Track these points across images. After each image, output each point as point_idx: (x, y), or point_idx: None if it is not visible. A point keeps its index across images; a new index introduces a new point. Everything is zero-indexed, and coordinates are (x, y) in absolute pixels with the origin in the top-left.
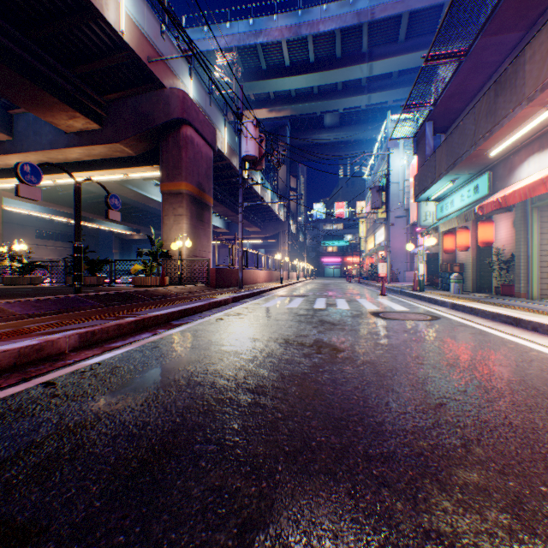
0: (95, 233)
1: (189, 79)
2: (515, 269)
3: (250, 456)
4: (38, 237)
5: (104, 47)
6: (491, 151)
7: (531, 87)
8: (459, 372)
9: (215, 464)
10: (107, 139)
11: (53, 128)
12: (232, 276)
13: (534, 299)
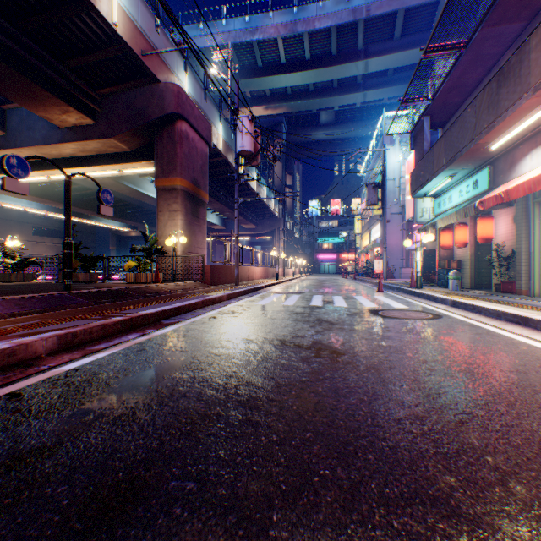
0: (92, 230)
1: (184, 74)
2: (517, 265)
3: (237, 499)
4: (36, 234)
5: (96, 40)
6: (492, 145)
7: (537, 76)
8: (474, 380)
9: (193, 512)
10: (101, 134)
11: (46, 123)
12: (227, 273)
13: (536, 296)
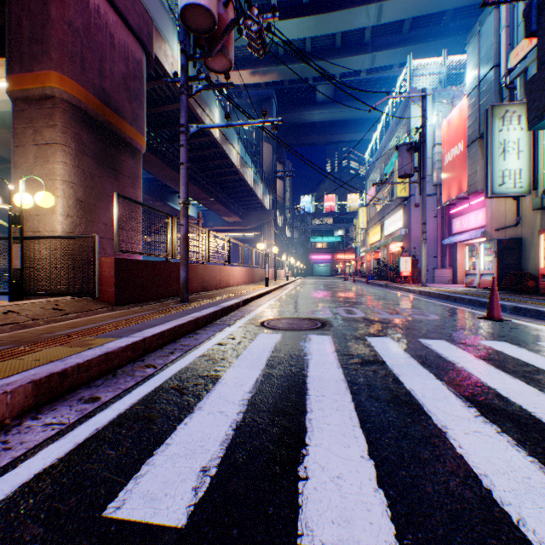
0: None
1: None
2: None
3: None
4: None
5: None
6: None
7: None
8: None
9: None
10: None
11: None
12: (172, 277)
13: None
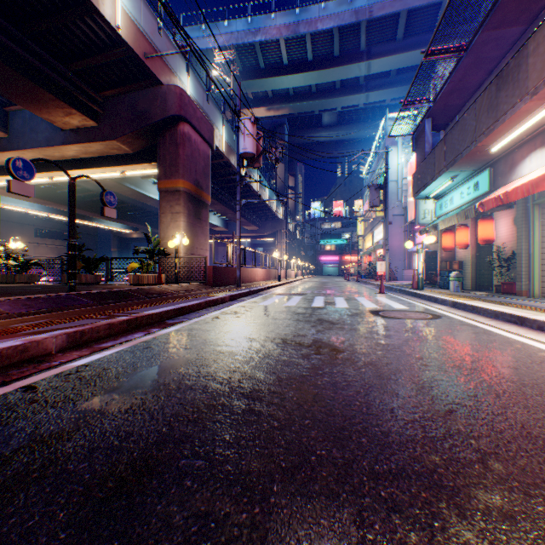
0: (93, 231)
1: (187, 76)
2: (517, 267)
3: (242, 474)
4: (37, 236)
5: (100, 43)
6: (492, 147)
7: (534, 80)
8: (467, 375)
9: (202, 484)
10: (104, 136)
11: (49, 125)
12: (230, 275)
13: (536, 297)
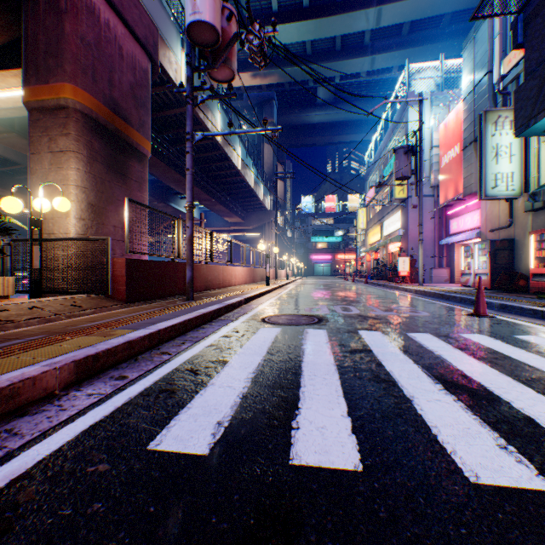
0: None
1: None
2: None
3: None
4: None
5: None
6: None
7: None
8: None
9: None
10: None
11: None
12: (177, 276)
13: None
